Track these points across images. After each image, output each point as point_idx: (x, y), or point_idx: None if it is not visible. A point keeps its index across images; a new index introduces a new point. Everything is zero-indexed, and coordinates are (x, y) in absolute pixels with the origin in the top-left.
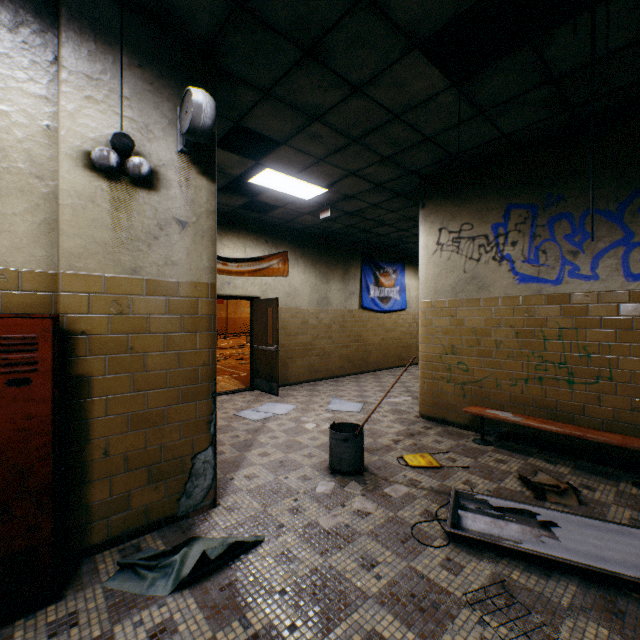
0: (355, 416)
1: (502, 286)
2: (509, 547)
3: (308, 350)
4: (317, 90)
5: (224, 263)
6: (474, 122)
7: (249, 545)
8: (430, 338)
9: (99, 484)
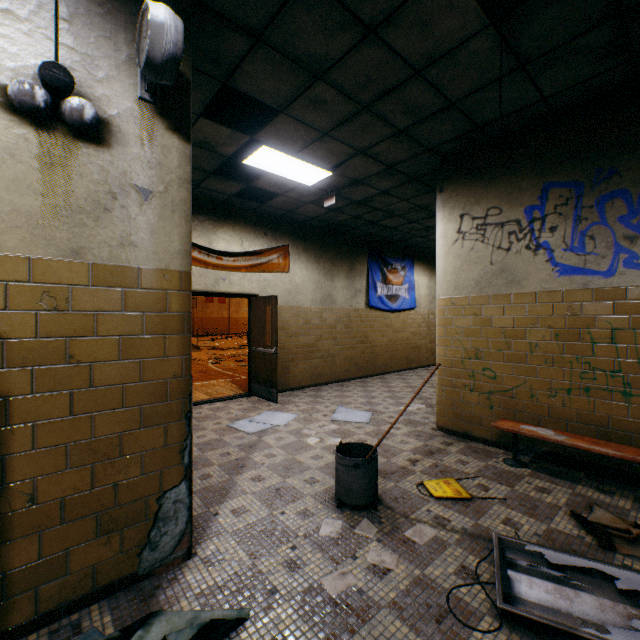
0: (363, 428)
1: (538, 279)
2: (591, 639)
3: (311, 352)
4: (321, 33)
5: (218, 257)
6: (510, 80)
7: (227, 627)
8: (450, 340)
9: (22, 543)
